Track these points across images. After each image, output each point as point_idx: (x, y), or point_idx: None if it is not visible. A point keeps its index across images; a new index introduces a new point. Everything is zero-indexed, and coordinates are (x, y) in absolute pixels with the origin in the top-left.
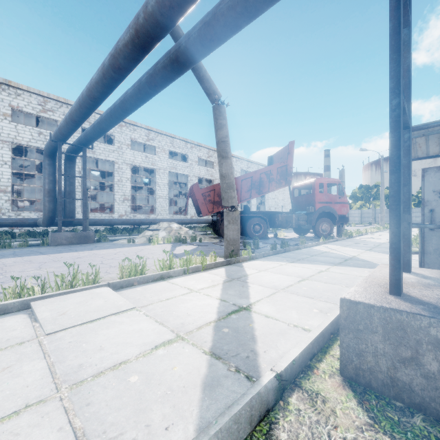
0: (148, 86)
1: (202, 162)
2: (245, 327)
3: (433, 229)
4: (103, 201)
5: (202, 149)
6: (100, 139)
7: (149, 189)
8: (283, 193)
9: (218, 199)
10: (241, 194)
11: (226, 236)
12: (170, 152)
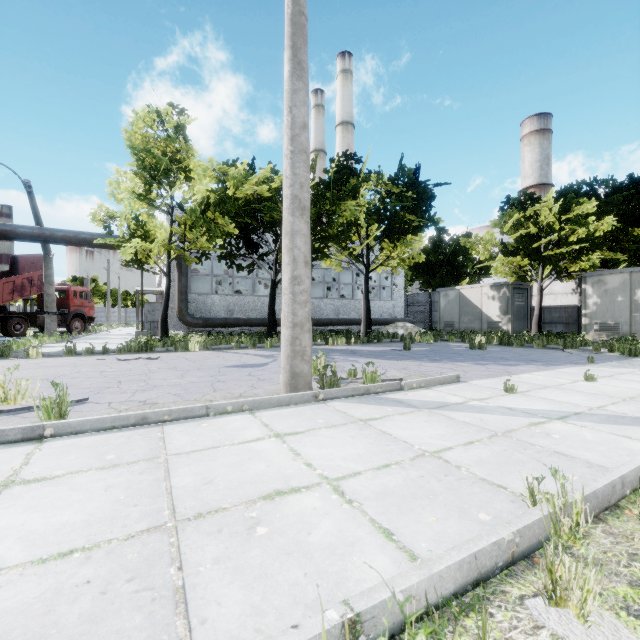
0: (5, 238)
1: None
2: (112, 343)
3: (147, 323)
4: None
5: None
6: None
7: None
8: None
9: None
10: (3, 296)
11: (50, 329)
12: None
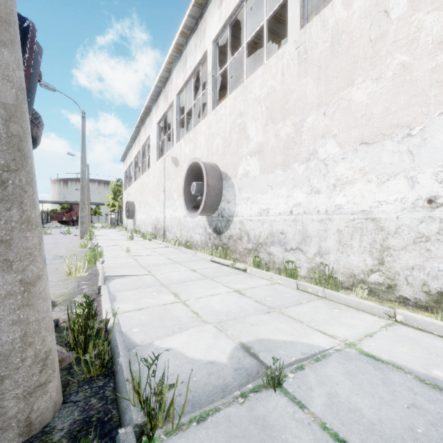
0: None
1: None
2: None
3: (111, 222)
4: None
5: None
6: None
7: None
8: None
9: (69, 217)
10: (73, 216)
11: None
12: None
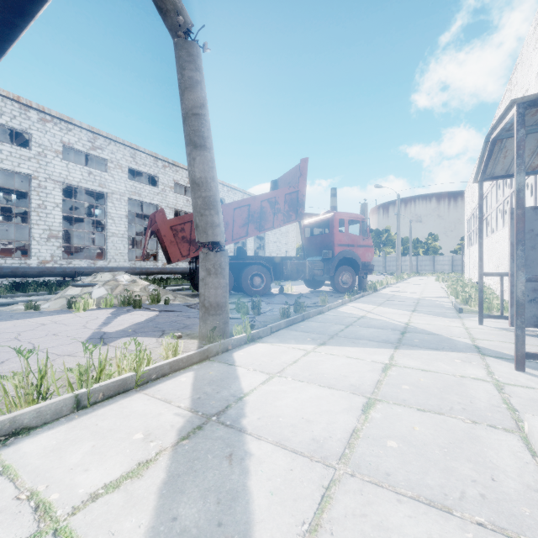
0: None
1: (181, 190)
2: None
3: None
4: (22, 239)
5: (180, 171)
6: (8, 141)
7: (102, 224)
8: (287, 236)
9: None
10: (233, 230)
11: (203, 299)
12: (133, 172)
